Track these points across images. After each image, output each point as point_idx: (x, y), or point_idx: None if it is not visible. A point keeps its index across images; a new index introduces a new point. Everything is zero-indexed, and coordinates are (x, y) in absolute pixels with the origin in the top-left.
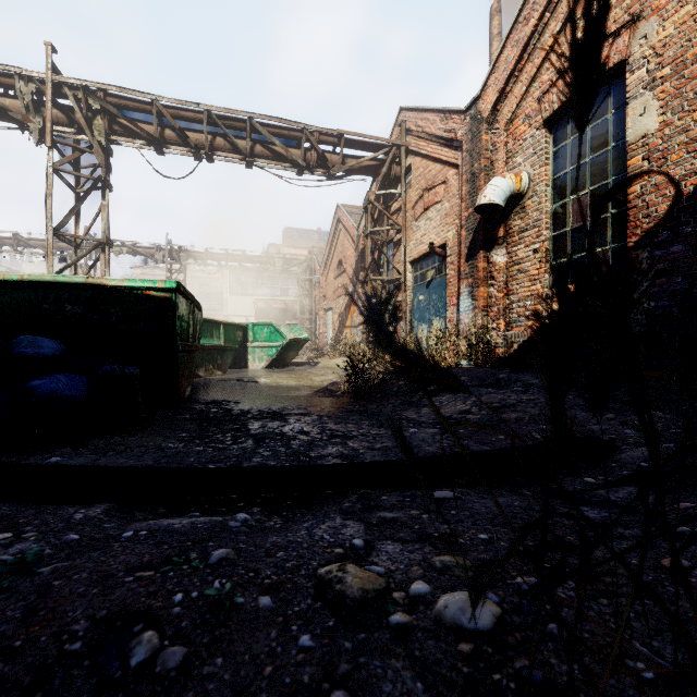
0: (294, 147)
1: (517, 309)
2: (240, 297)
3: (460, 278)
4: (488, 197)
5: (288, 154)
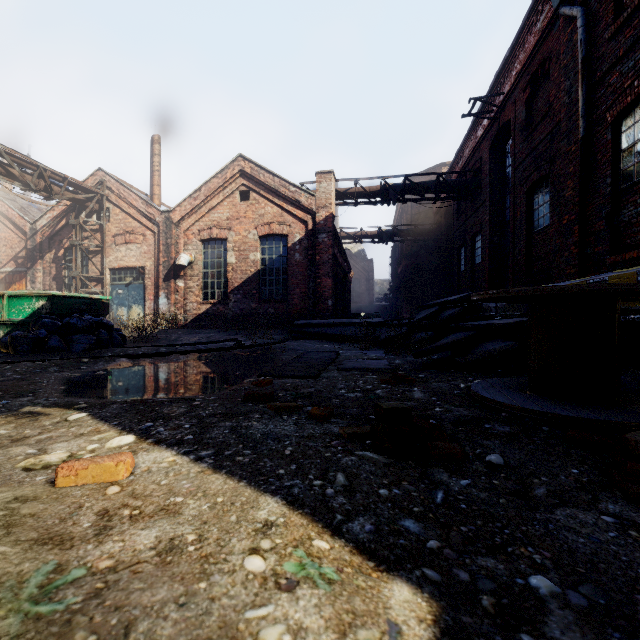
0: (25, 172)
1: (190, 306)
2: None
3: (159, 288)
4: (182, 262)
5: (20, 176)
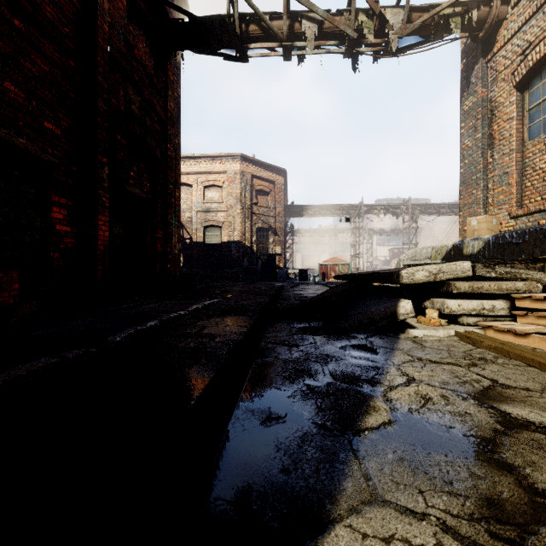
0: None
1: None
2: (381, 247)
3: None
4: None
5: None
